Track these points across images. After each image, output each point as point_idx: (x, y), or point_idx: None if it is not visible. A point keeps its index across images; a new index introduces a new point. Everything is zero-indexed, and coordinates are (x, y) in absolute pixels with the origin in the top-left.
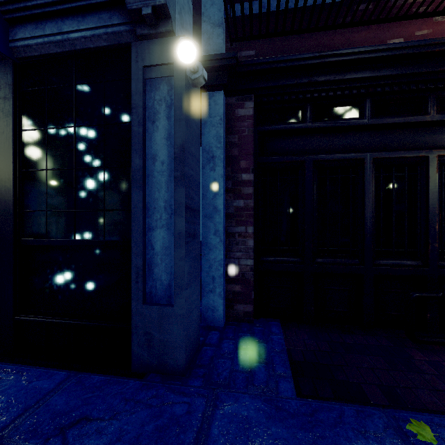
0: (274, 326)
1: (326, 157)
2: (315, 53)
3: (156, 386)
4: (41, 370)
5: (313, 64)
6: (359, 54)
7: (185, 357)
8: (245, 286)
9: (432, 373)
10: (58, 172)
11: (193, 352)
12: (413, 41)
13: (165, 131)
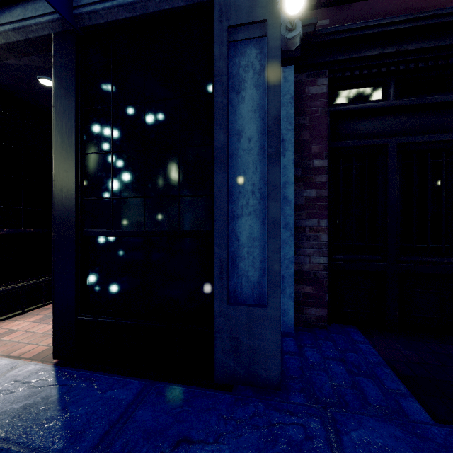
0: (354, 333)
1: (413, 139)
2: (409, 15)
3: (252, 402)
4: (111, 378)
5: (405, 28)
6: None
7: (280, 368)
8: (317, 287)
9: None
10: (125, 154)
11: None
12: None
13: (253, 102)
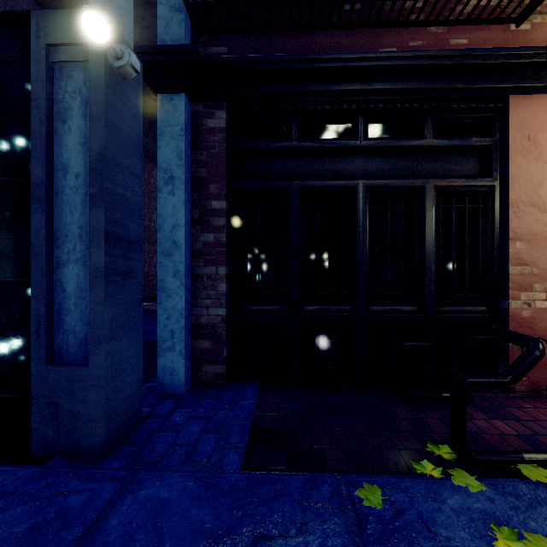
0: (251, 390)
1: (314, 183)
2: (295, 55)
3: (57, 473)
4: None
5: (293, 68)
6: (346, 61)
7: (106, 432)
8: (215, 342)
9: (411, 431)
10: None
11: (126, 426)
12: (403, 51)
13: (81, 134)
